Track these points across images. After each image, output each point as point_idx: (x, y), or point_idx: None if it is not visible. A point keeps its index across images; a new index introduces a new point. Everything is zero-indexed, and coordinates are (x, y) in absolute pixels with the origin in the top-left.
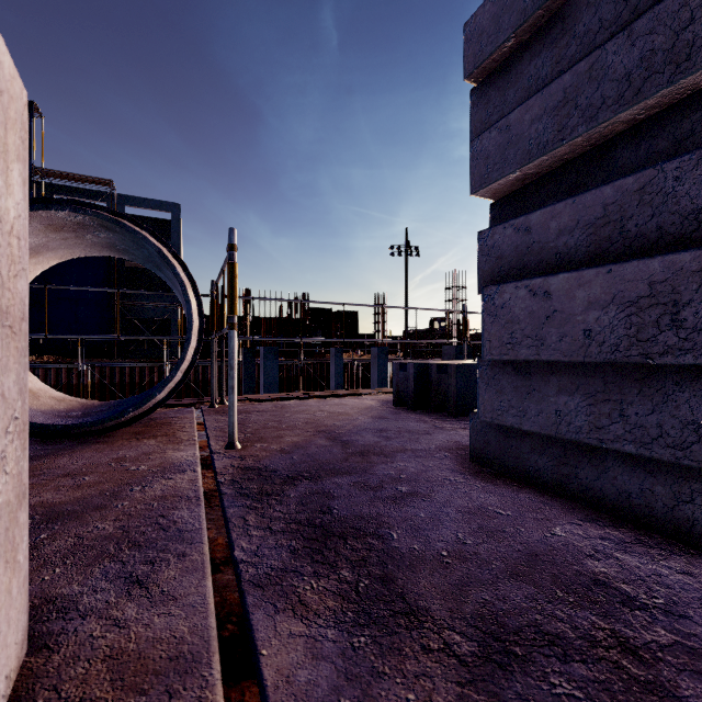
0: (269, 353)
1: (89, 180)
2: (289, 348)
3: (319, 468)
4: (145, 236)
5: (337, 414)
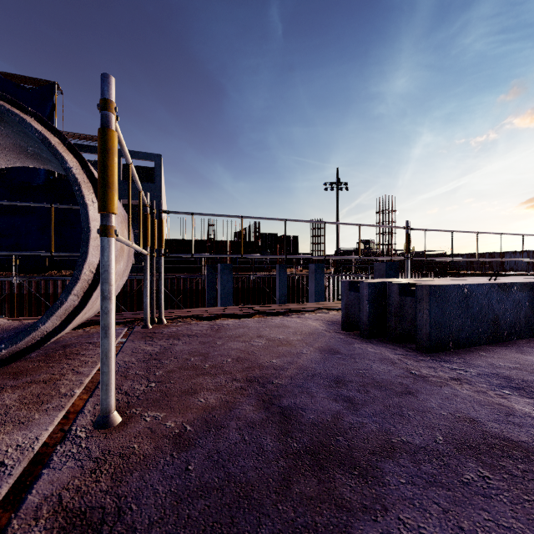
0: (225, 269)
1: (95, 139)
2: (243, 264)
3: (226, 533)
4: (23, 118)
5: (277, 342)
